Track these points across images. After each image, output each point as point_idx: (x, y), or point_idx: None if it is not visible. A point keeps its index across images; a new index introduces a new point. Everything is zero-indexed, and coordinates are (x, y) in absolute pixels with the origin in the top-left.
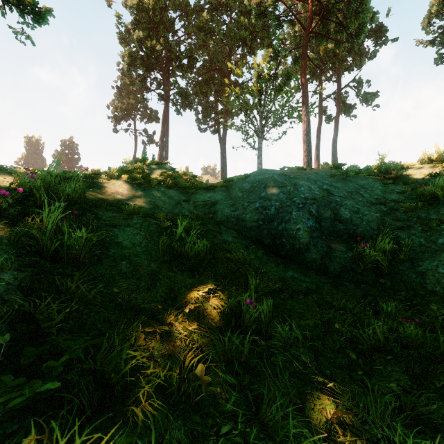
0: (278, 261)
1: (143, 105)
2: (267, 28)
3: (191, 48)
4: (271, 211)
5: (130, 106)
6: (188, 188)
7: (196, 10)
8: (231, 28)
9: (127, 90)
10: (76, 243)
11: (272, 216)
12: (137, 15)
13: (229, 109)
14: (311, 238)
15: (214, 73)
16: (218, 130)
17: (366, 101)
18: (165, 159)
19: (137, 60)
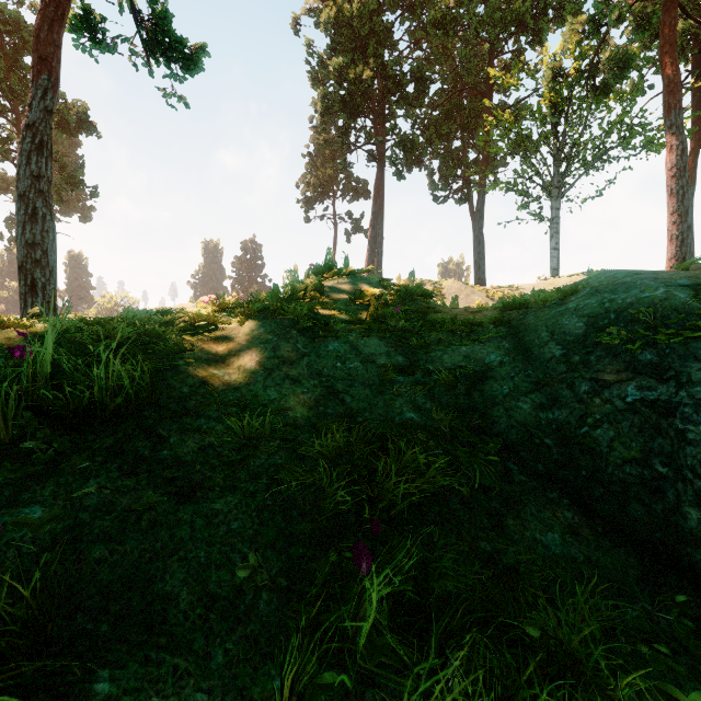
0: None
1: (346, 175)
2: None
3: (420, 64)
4: (700, 426)
5: (327, 179)
6: (412, 331)
7: None
8: (494, 6)
9: (323, 156)
10: None
11: None
12: (335, 34)
13: (490, 156)
14: None
15: (460, 98)
16: (469, 195)
17: None
18: (378, 256)
19: (335, 105)
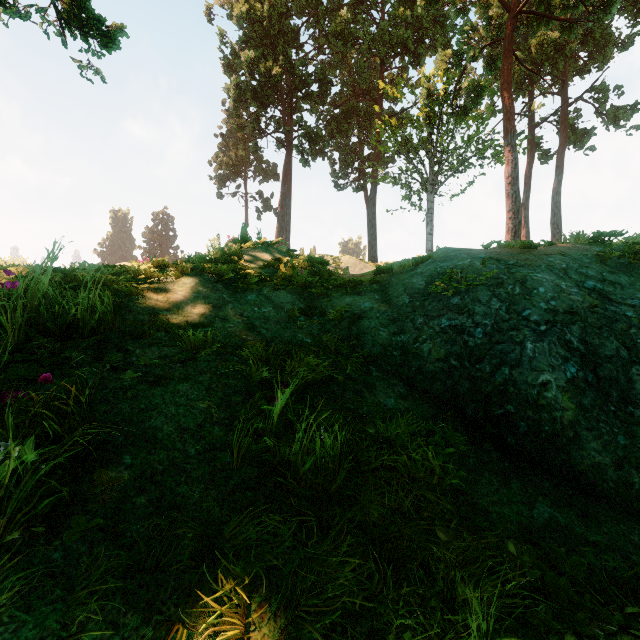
0: (505, 465)
1: (257, 158)
2: (442, 19)
3: (323, 67)
4: (475, 337)
5: (239, 160)
6: (311, 287)
7: (331, 9)
8: (384, 29)
9: (235, 138)
10: (1, 479)
11: (478, 348)
12: (247, 29)
13: (381, 153)
14: (581, 408)
15: (357, 101)
16: (364, 185)
17: (615, 121)
18: (286, 233)
19: (247, 93)
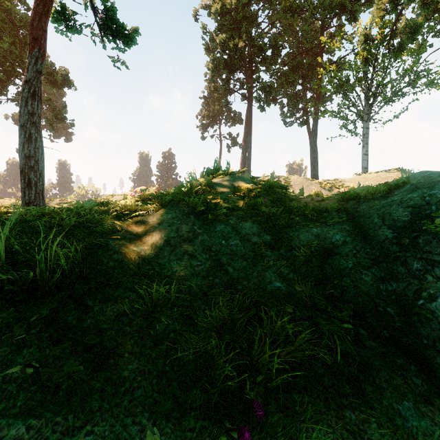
0: None
1: (228, 109)
2: None
3: (275, 36)
4: None
5: (216, 112)
6: (275, 216)
7: None
8: None
9: (213, 98)
10: None
11: None
12: (221, 19)
13: (321, 95)
14: None
15: (301, 58)
16: (307, 120)
17: None
18: (248, 161)
19: (221, 65)
